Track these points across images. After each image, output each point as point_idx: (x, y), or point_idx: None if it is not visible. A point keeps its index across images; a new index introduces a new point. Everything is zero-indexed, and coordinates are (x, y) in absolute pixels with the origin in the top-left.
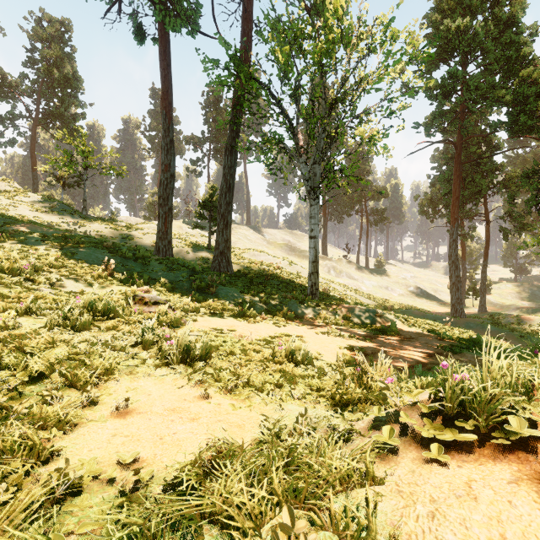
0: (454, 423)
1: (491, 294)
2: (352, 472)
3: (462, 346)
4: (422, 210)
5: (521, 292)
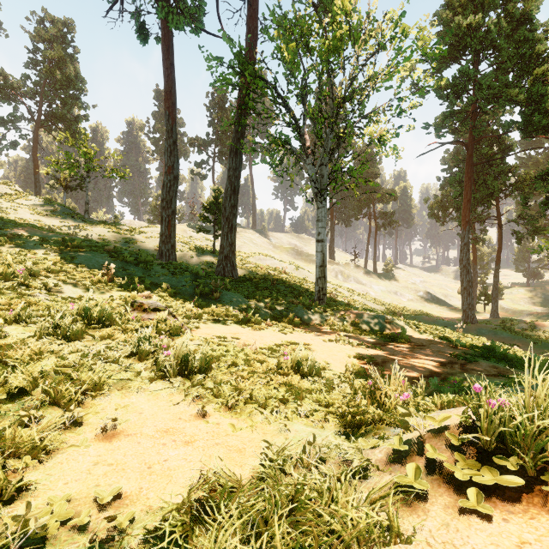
0: (490, 459)
1: (503, 299)
2: (371, 525)
3: (476, 354)
4: (432, 213)
5: (534, 297)
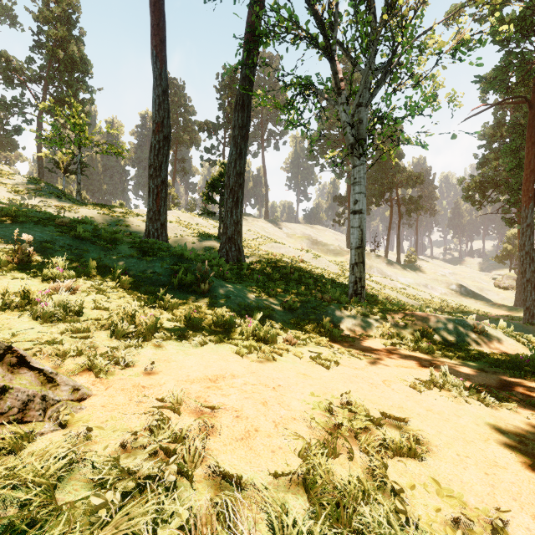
0: None
1: None
2: None
3: None
4: (467, 196)
5: None
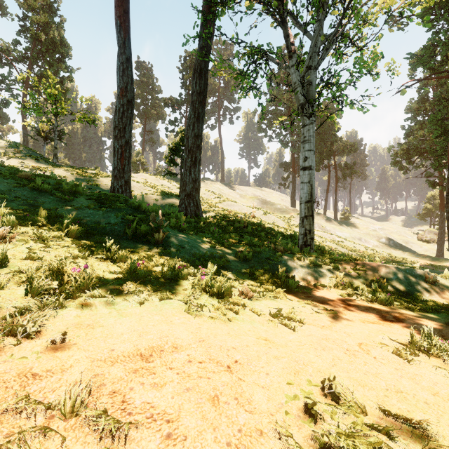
0: None
1: None
2: None
3: None
4: (395, 162)
5: None
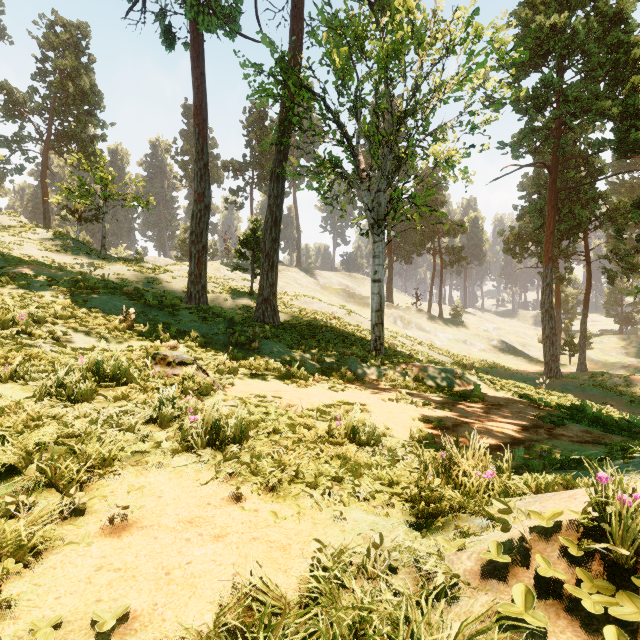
0: (624, 576)
1: (591, 349)
2: None
3: (564, 415)
4: (507, 248)
5: (628, 347)
